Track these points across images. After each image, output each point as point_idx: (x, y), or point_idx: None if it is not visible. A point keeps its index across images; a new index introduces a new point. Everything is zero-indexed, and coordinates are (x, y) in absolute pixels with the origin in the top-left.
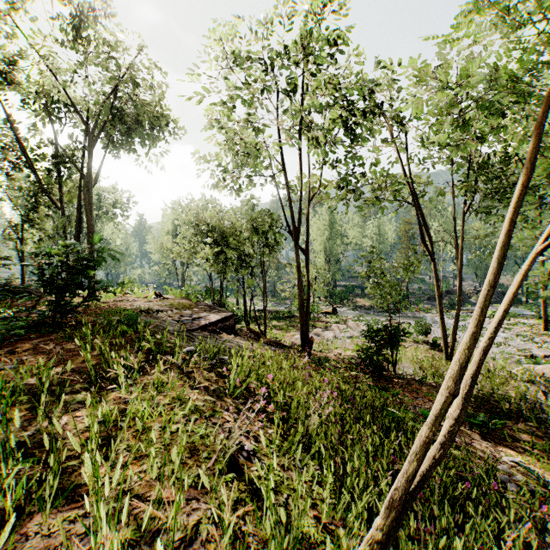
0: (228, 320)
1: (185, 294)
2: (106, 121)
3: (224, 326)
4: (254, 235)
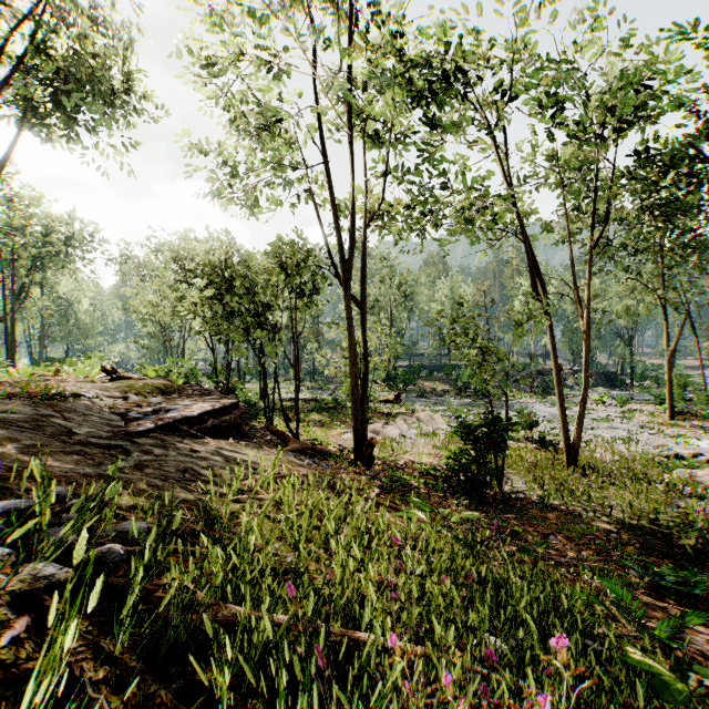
0: (228, 412)
1: (166, 372)
2: (15, 70)
3: (219, 422)
4: (279, 276)
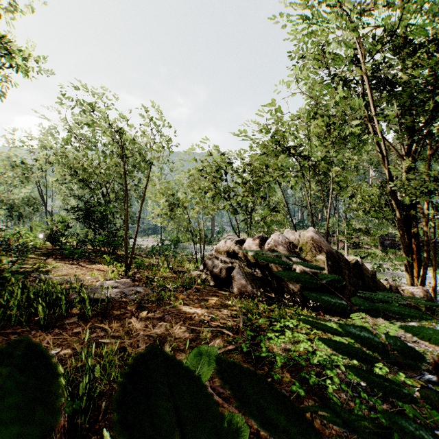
0: None
1: None
2: None
3: None
4: (26, 206)
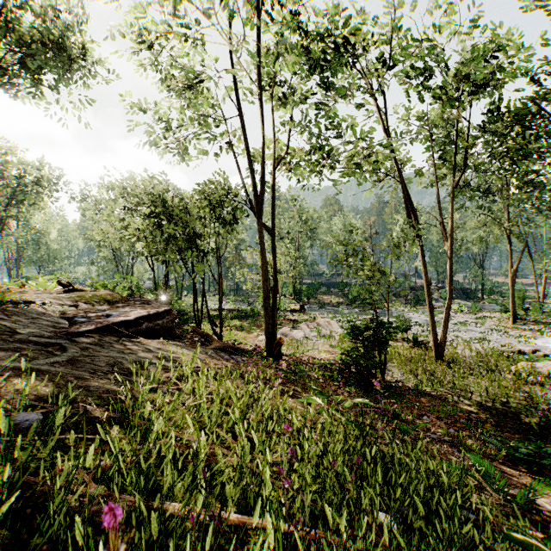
0: (161, 317)
1: (114, 286)
2: None
3: (153, 325)
4: (206, 208)
